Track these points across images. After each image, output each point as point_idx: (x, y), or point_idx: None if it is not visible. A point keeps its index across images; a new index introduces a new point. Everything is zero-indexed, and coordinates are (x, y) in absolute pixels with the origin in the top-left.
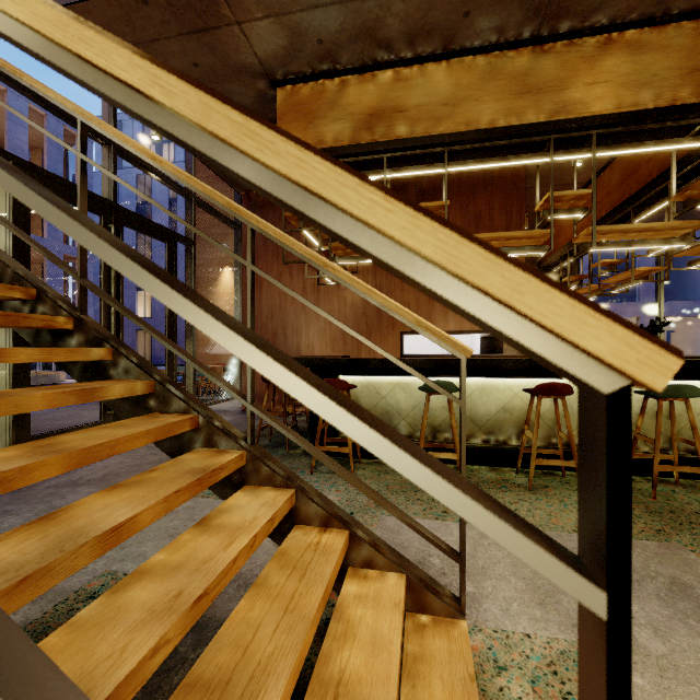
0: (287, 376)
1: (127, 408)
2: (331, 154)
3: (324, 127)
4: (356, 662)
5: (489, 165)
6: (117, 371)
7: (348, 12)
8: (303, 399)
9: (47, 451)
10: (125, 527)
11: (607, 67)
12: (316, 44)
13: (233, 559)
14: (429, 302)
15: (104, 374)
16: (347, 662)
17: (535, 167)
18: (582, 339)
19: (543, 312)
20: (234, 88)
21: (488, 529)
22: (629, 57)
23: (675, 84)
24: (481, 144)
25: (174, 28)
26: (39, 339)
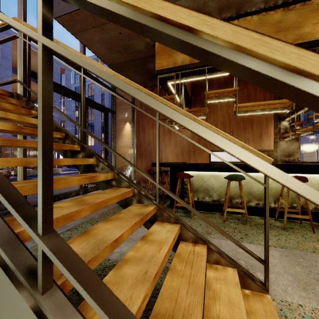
0: (280, 173)
1: (103, 185)
2: (180, 69)
3: (177, 56)
4: (223, 311)
5: None
6: (98, 168)
7: (190, 1)
8: (291, 186)
9: (82, 203)
10: (119, 239)
11: None
12: None
13: (164, 257)
14: None
15: (93, 170)
16: (219, 311)
17: None
18: None
19: None
20: (136, 42)
21: None
22: None
23: None
24: None
25: None
26: (66, 155)
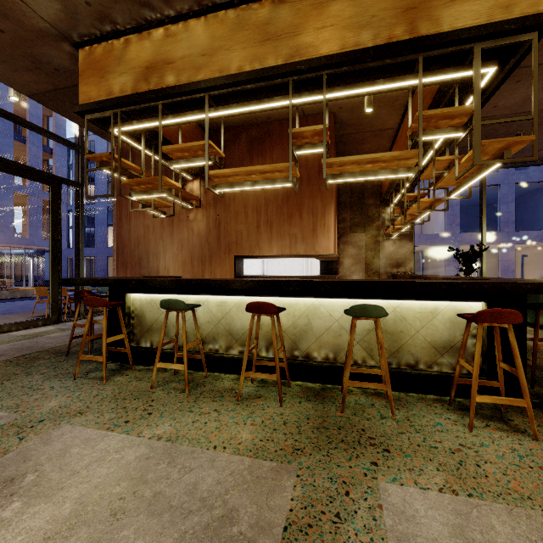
0: None
1: None
2: (116, 103)
3: (113, 80)
4: None
5: (250, 108)
6: None
7: None
8: None
9: None
10: None
11: (333, 12)
12: (87, 6)
13: None
14: (257, 231)
15: None
16: None
17: (344, 115)
18: None
19: None
20: (47, 51)
21: None
22: (352, 1)
23: (391, 23)
24: (234, 89)
25: None
26: None
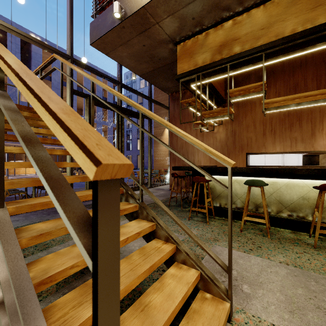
0: (39, 172)
1: None
2: (201, 70)
3: (197, 57)
4: (157, 300)
5: (293, 55)
6: None
7: (204, 0)
8: (41, 179)
9: None
10: None
11: None
12: (192, 20)
13: None
14: (263, 137)
15: None
16: (153, 299)
17: None
18: (76, 159)
19: (69, 148)
20: (160, 50)
21: (70, 230)
22: None
23: None
24: (286, 45)
25: (134, 34)
26: None
